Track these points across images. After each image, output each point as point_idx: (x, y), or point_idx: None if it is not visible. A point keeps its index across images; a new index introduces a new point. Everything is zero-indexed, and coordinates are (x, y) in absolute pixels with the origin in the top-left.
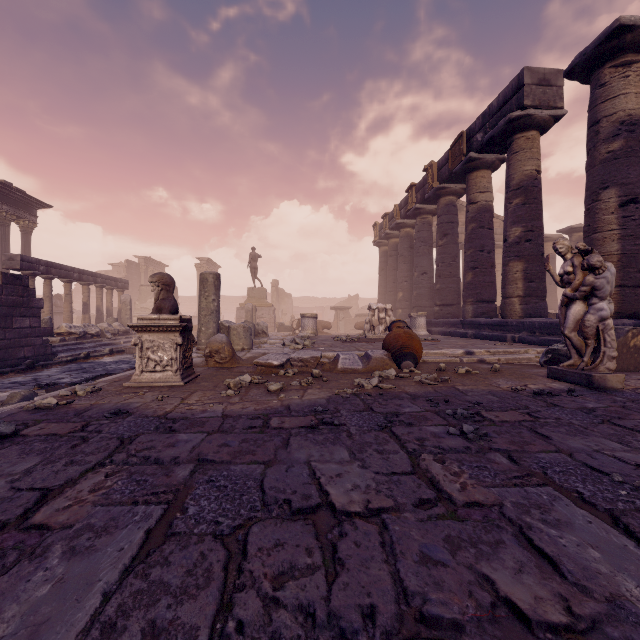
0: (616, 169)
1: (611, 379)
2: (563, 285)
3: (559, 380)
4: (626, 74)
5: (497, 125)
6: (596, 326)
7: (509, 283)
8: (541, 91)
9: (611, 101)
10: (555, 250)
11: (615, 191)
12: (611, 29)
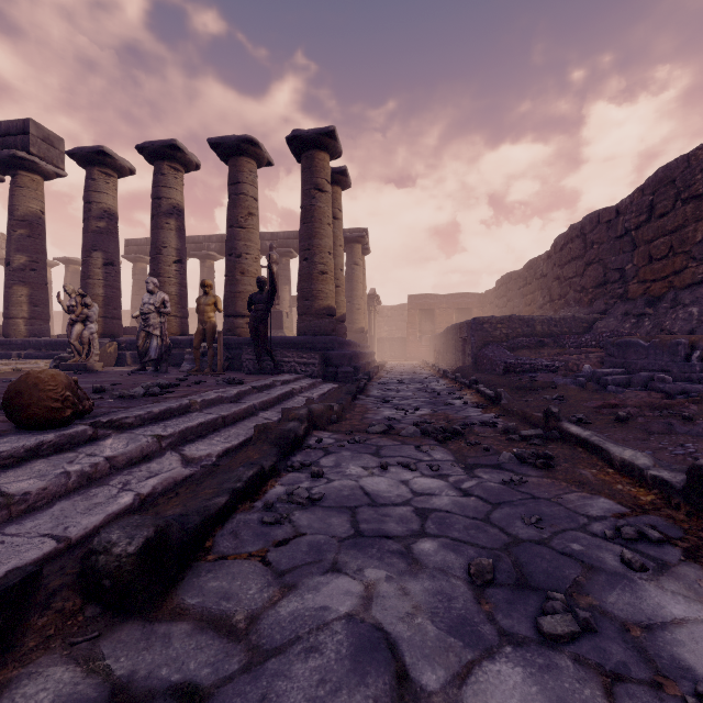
0: (102, 240)
1: (97, 366)
2: (70, 313)
3: (68, 370)
4: (108, 181)
5: (0, 151)
6: (89, 337)
7: (14, 305)
8: (46, 147)
9: (99, 194)
10: (65, 290)
11: (102, 254)
12: (99, 149)
